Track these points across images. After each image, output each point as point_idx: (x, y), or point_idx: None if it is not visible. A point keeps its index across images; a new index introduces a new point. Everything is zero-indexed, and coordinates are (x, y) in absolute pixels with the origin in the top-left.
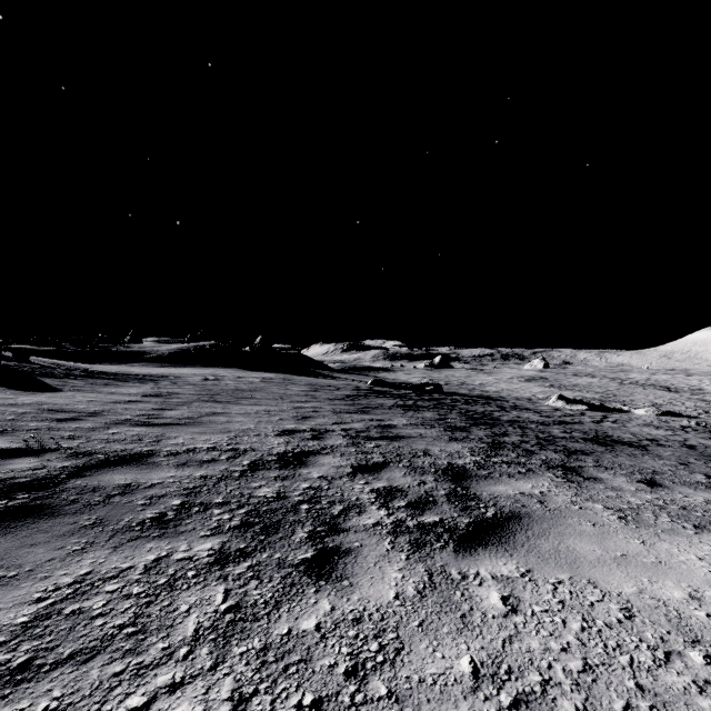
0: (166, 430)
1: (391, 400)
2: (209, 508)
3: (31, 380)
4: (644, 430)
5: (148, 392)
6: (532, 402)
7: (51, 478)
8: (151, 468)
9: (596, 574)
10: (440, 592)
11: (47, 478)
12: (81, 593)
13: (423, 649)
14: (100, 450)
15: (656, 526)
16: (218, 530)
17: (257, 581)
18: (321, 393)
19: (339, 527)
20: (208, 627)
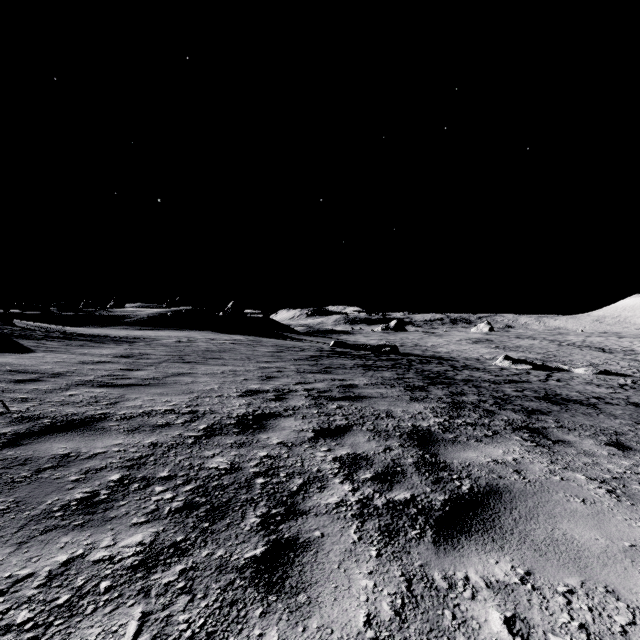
0: (127, 391)
1: (352, 360)
2: (150, 484)
3: (7, 341)
4: (588, 388)
5: (120, 353)
6: (481, 362)
7: None
8: (98, 434)
9: (611, 577)
10: (424, 612)
11: None
12: None
13: None
14: (49, 414)
15: None
16: (154, 515)
17: (187, 597)
18: (286, 354)
19: (297, 508)
20: None
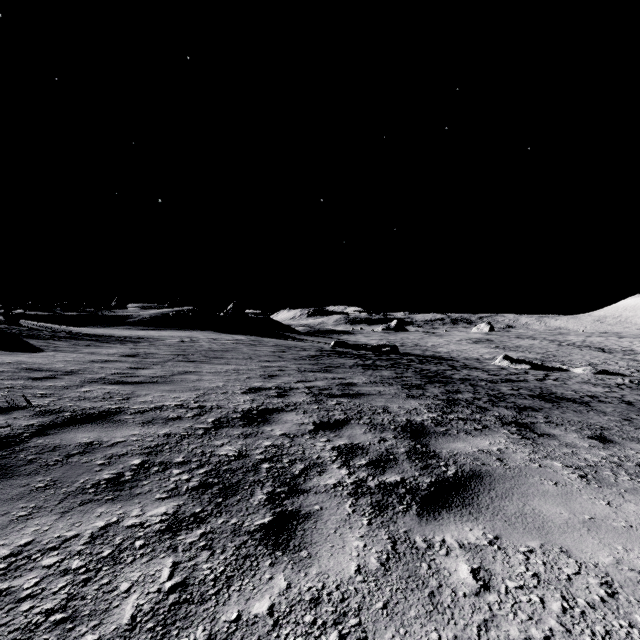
0: (137, 388)
1: (352, 360)
2: (168, 467)
3: (17, 341)
4: (584, 387)
5: (126, 352)
6: (480, 362)
7: (13, 436)
8: (116, 426)
9: (567, 541)
10: (405, 564)
11: (9, 436)
12: (14, 569)
13: (389, 639)
14: (69, 408)
15: (617, 485)
16: (174, 492)
17: (208, 552)
18: (288, 354)
19: (299, 487)
20: (147, 611)
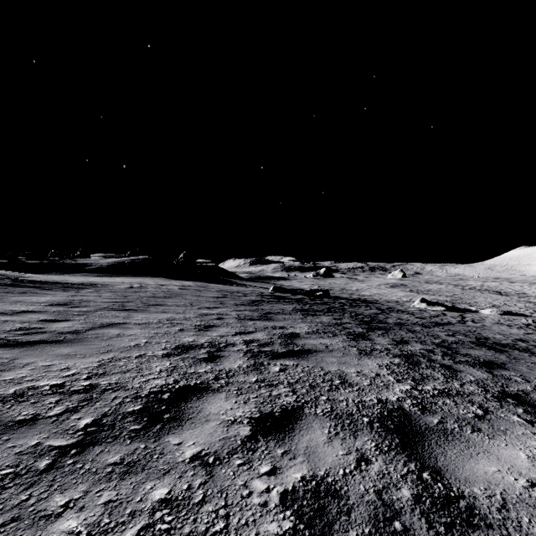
0: (23, 353)
1: (290, 305)
2: None
3: None
4: (503, 329)
5: (58, 300)
6: (400, 304)
7: None
8: None
9: None
10: None
11: None
12: None
13: None
14: None
15: None
16: None
17: None
18: (229, 299)
19: None
20: None
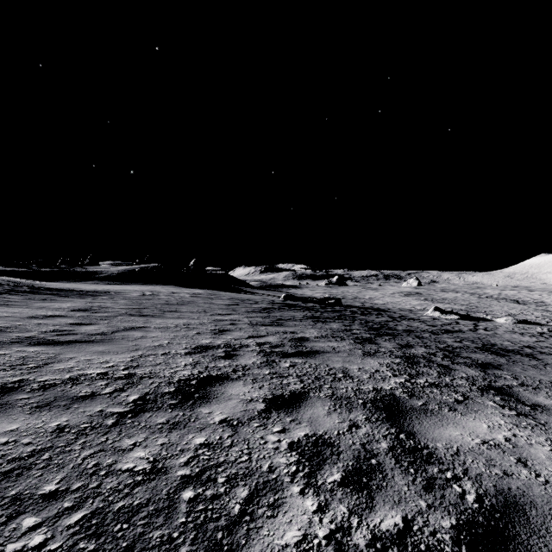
0: (65, 349)
1: (301, 312)
2: (20, 512)
3: None
4: (514, 337)
5: (79, 307)
6: (414, 313)
7: None
8: None
9: None
10: None
11: None
12: None
13: None
14: None
15: None
16: None
17: None
18: (241, 307)
19: None
20: None
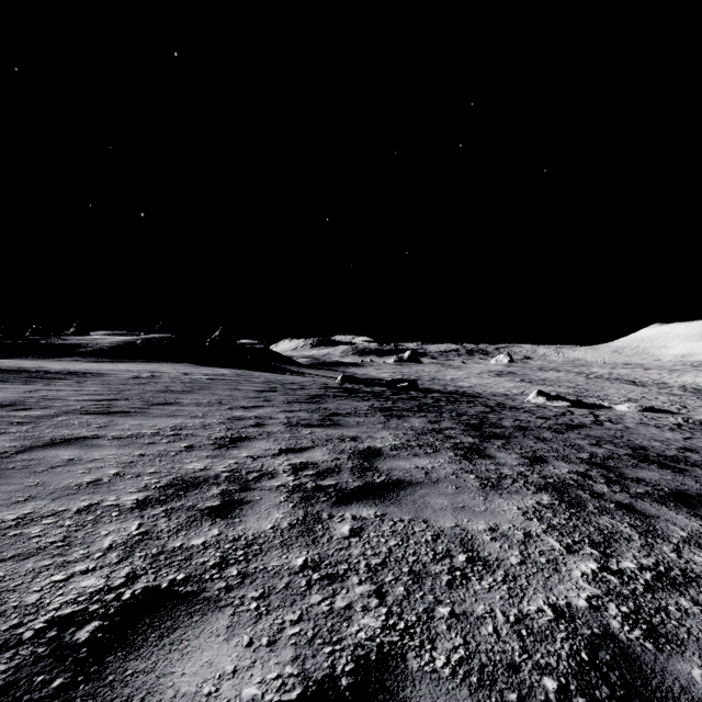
0: None
1: (366, 401)
2: None
3: None
4: (654, 432)
5: (2, 399)
6: (511, 398)
7: None
8: None
9: None
10: None
11: None
12: None
13: None
14: None
15: None
16: None
17: None
18: (279, 394)
19: None
20: None
